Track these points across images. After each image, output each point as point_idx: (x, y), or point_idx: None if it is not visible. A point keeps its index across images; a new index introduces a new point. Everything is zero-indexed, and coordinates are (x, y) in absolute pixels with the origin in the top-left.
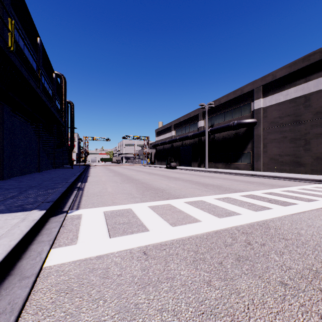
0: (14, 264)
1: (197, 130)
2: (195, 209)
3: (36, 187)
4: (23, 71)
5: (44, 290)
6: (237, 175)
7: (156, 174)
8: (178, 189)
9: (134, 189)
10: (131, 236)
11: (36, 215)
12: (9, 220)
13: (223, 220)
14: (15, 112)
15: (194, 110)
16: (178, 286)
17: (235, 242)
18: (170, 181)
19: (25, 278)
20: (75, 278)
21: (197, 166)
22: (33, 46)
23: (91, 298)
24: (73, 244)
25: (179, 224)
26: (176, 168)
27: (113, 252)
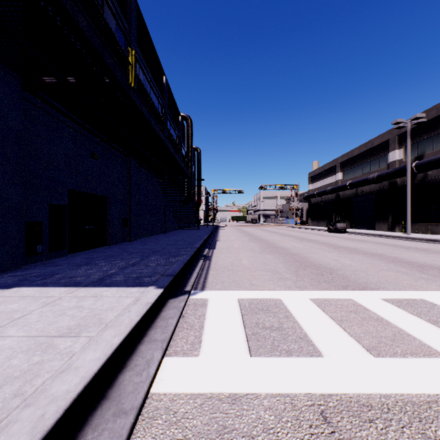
0: (114, 377)
1: (387, 168)
2: (414, 319)
3: (159, 253)
4: (145, 112)
5: None
6: None
7: (312, 241)
8: (360, 271)
9: (281, 264)
10: (287, 362)
11: (152, 295)
12: (123, 298)
13: None
14: (142, 165)
15: (380, 135)
16: None
17: None
18: (340, 255)
19: (122, 414)
20: None
21: (386, 229)
22: (159, 88)
23: None
24: (194, 355)
25: (387, 353)
26: (345, 231)
27: (258, 393)
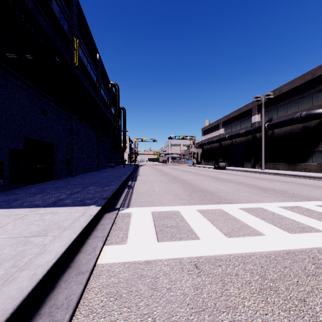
0: (73, 257)
1: (251, 126)
2: (254, 218)
3: (95, 184)
4: (85, 83)
5: (96, 289)
6: (307, 178)
7: (203, 175)
8: (230, 193)
9: (181, 190)
10: (179, 243)
11: (93, 210)
12: (73, 213)
13: (295, 236)
14: (81, 120)
15: (247, 104)
16: (242, 321)
17: (321, 271)
18: (219, 183)
19: (81, 273)
20: (124, 283)
21: (250, 166)
22: (94, 62)
23: (139, 312)
24: (123, 244)
25: (235, 235)
26: (225, 168)
27: (161, 259)
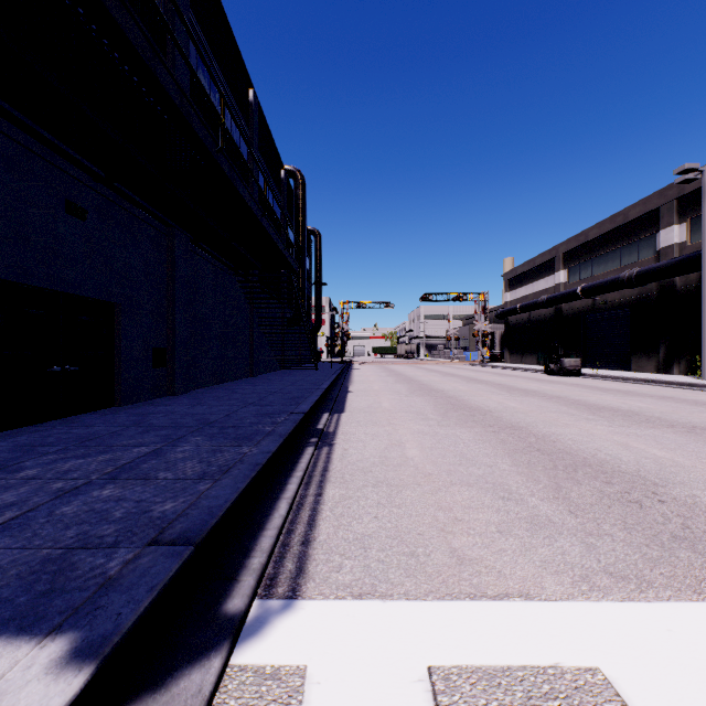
0: None
1: (656, 258)
2: None
3: (212, 429)
4: (167, 82)
5: None
6: None
7: (532, 394)
8: None
9: (504, 459)
10: None
11: None
12: None
13: None
14: (201, 245)
15: (642, 200)
16: None
17: None
18: (619, 428)
19: None
20: None
21: (654, 369)
22: (241, 108)
23: None
24: None
25: None
26: (579, 373)
27: None
